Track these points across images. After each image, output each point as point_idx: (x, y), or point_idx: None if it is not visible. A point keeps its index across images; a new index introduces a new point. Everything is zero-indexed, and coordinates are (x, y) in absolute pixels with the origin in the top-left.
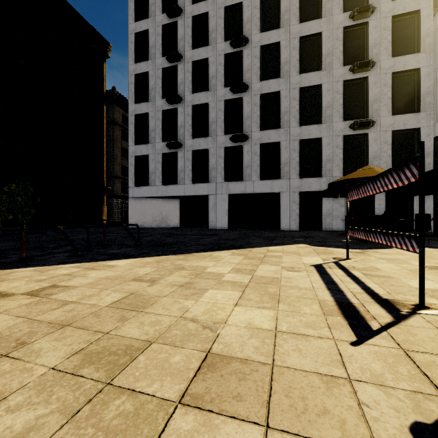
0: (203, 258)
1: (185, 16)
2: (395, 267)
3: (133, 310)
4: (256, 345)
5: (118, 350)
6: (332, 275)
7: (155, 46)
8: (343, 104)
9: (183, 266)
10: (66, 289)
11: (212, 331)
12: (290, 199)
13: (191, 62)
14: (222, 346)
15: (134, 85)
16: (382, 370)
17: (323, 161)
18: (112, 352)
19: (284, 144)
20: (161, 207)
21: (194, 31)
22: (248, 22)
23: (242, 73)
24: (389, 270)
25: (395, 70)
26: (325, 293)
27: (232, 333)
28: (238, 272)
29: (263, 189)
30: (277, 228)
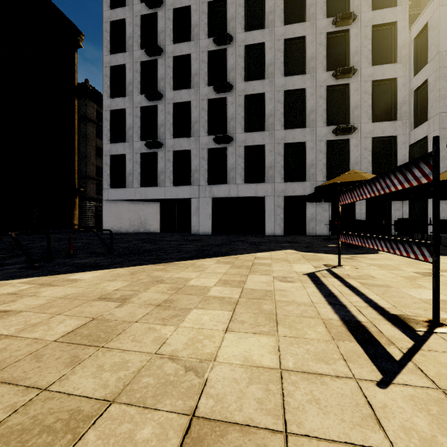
0: (185, 268)
1: (166, 8)
2: (390, 275)
3: (92, 345)
4: (258, 397)
5: (56, 423)
6: (328, 285)
7: (132, 37)
8: (326, 109)
9: (162, 278)
10: (4, 315)
11: (198, 375)
12: (275, 203)
13: (172, 57)
14: (213, 402)
15: (109, 78)
16: (431, 429)
17: (307, 166)
18: (46, 426)
19: (268, 147)
20: (139, 211)
21: (176, 24)
22: (232, 19)
23: (226, 72)
24: (385, 278)
25: (374, 79)
26: (327, 310)
27: (224, 377)
28: (226, 284)
29: (247, 193)
30: (262, 233)
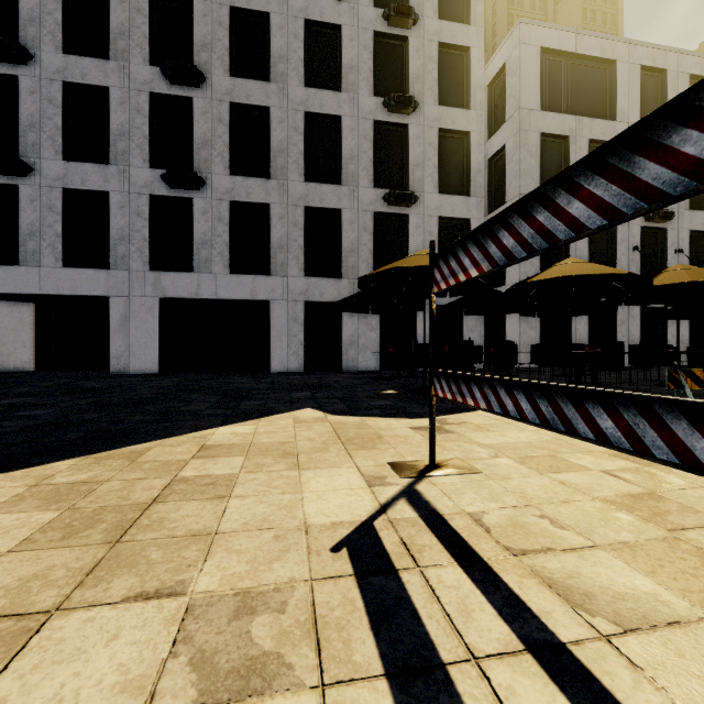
0: None
1: None
2: (580, 499)
3: None
4: None
5: None
6: (466, 684)
7: None
8: (374, 160)
9: None
10: None
11: None
12: (288, 314)
13: None
14: None
15: None
16: None
17: (344, 251)
18: None
19: (277, 210)
20: None
21: None
22: None
23: (192, 49)
24: (591, 526)
25: (442, 126)
26: None
27: None
28: None
29: (236, 293)
30: (264, 368)
